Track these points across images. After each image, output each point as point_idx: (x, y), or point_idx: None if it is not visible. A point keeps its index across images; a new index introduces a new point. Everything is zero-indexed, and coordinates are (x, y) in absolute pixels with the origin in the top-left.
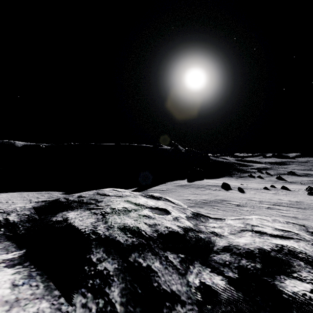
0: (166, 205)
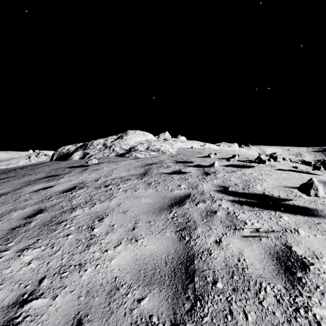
0: None
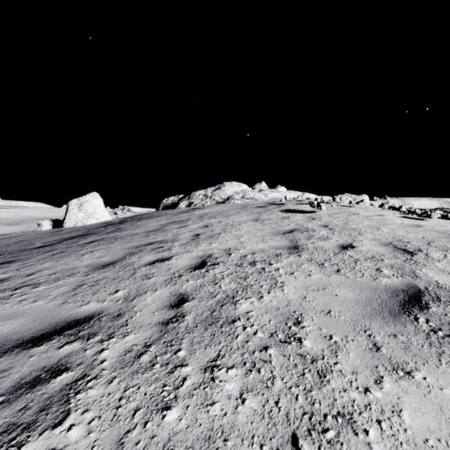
0: None
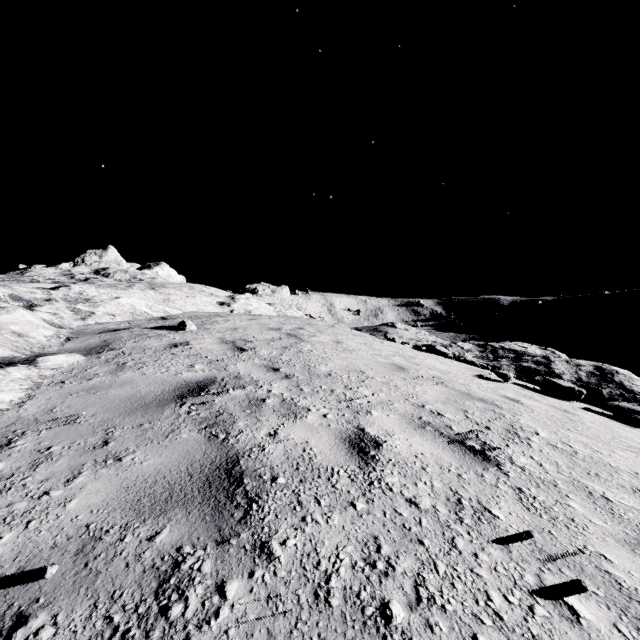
0: (540, 350)
